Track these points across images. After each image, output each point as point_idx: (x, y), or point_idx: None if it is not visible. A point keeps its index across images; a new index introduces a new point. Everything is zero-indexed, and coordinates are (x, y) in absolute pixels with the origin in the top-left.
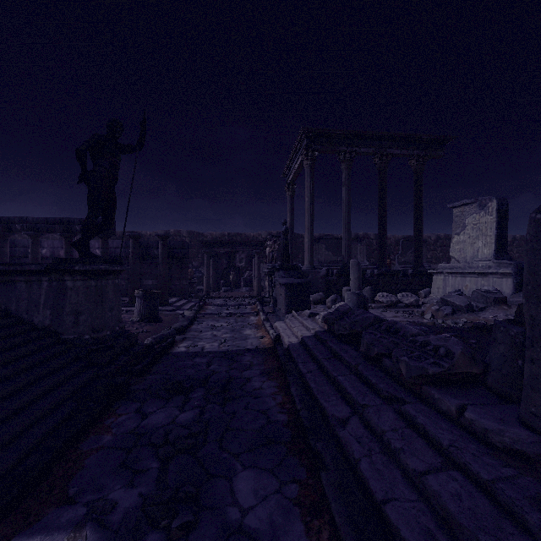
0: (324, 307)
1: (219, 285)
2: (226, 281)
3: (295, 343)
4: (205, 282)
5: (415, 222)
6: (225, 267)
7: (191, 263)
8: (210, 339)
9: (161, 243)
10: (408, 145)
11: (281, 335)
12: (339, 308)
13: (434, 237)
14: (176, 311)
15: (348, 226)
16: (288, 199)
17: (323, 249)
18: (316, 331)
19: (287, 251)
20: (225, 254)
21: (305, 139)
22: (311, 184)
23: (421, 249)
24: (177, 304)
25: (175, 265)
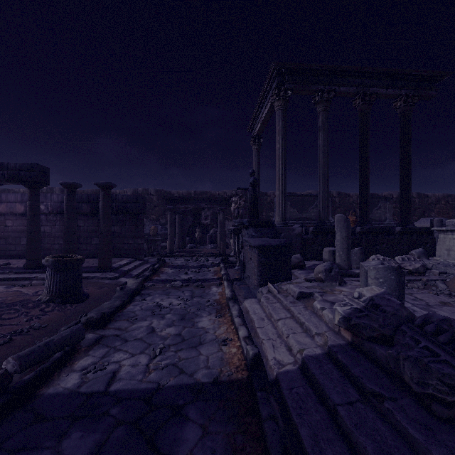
0: (303, 273)
1: (185, 242)
2: (191, 238)
3: (291, 372)
4: (169, 240)
5: (402, 172)
6: (190, 224)
7: (158, 220)
8: (139, 342)
9: (102, 194)
10: (395, 84)
11: (258, 335)
12: (380, 305)
13: (396, 194)
14: (118, 279)
15: (326, 177)
16: (254, 153)
17: (288, 206)
18: (332, 348)
19: (256, 205)
20: (190, 211)
21: (276, 77)
22: (283, 128)
23: (409, 203)
24: (124, 268)
25: (129, 221)
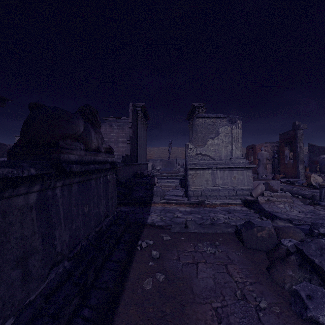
0: None
1: None
2: None
3: None
4: None
5: None
6: None
7: None
8: None
9: None
10: None
11: None
12: None
13: None
14: None
15: None
16: None
17: None
18: None
19: None
20: None
21: None
22: None
23: None
24: None
25: None
